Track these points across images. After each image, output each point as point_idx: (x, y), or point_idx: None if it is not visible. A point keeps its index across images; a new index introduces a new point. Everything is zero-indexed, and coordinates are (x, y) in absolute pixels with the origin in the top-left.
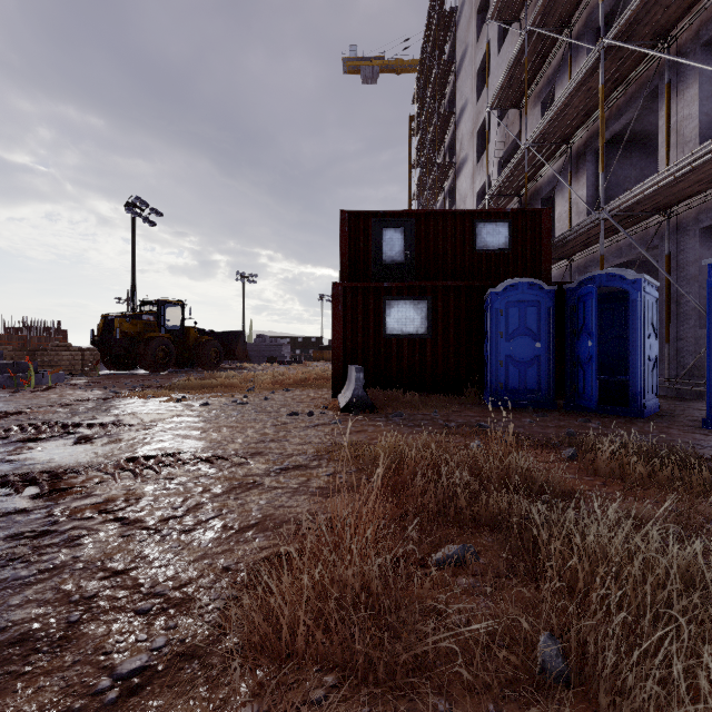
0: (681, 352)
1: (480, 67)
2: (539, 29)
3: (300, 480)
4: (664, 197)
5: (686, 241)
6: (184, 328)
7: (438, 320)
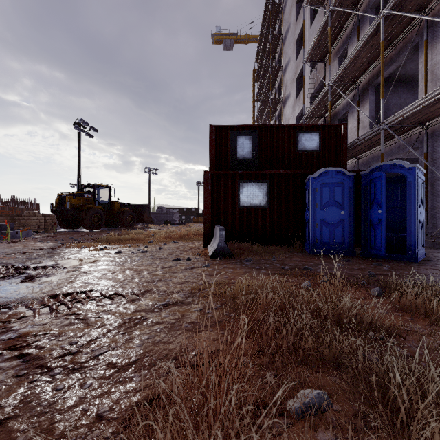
0: (434, 217)
1: (298, 37)
2: (338, 8)
3: (177, 315)
4: (425, 114)
5: (438, 144)
6: (110, 202)
7: (274, 196)
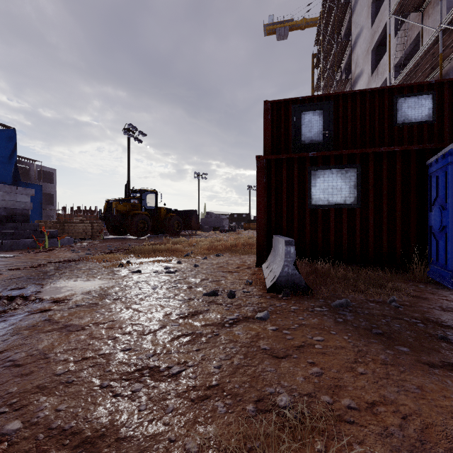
0: None
1: None
2: None
3: None
4: None
5: None
6: (157, 208)
7: (369, 189)
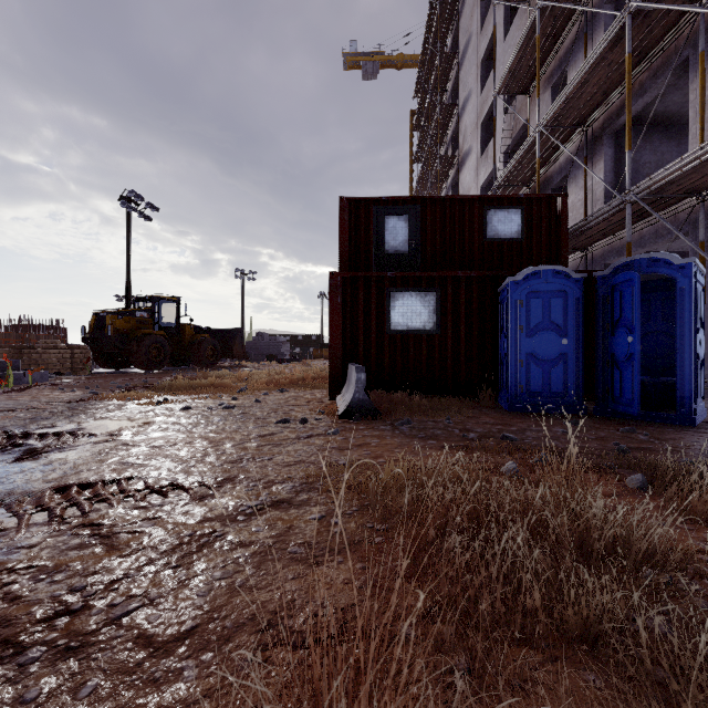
0: None
1: (484, 55)
2: (553, 2)
3: (278, 528)
4: (702, 176)
5: None
6: (179, 325)
7: (448, 314)
